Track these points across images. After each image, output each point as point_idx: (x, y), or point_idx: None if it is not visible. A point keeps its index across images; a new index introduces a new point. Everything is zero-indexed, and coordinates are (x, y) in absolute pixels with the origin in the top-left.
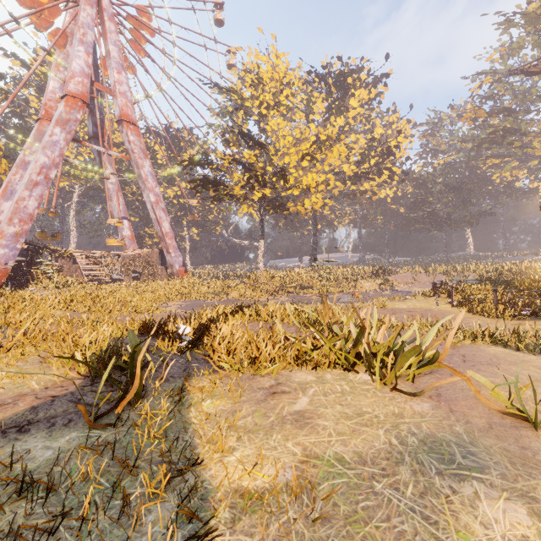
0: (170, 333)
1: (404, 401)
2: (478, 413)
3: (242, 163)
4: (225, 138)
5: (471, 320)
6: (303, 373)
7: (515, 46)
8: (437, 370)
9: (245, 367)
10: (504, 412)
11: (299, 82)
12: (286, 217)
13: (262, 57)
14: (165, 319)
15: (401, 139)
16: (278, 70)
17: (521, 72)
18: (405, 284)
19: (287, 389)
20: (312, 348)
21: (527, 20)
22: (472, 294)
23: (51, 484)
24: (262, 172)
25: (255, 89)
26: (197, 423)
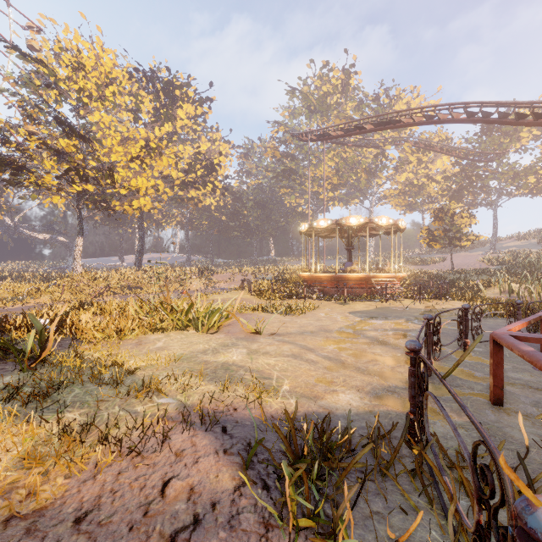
0: (28, 325)
1: (213, 336)
2: (243, 335)
3: (58, 152)
4: (26, 111)
5: (258, 303)
6: (156, 335)
7: (297, 111)
8: (231, 324)
9: (115, 336)
10: (251, 331)
11: (127, 82)
12: (109, 214)
13: (83, 41)
14: (4, 318)
15: (222, 160)
16: (104, 63)
17: (296, 136)
18: (225, 282)
19: (148, 342)
20: (160, 321)
21: (303, 97)
22: (263, 287)
23: (41, 379)
24: (84, 165)
25: (74, 71)
26: (99, 359)
